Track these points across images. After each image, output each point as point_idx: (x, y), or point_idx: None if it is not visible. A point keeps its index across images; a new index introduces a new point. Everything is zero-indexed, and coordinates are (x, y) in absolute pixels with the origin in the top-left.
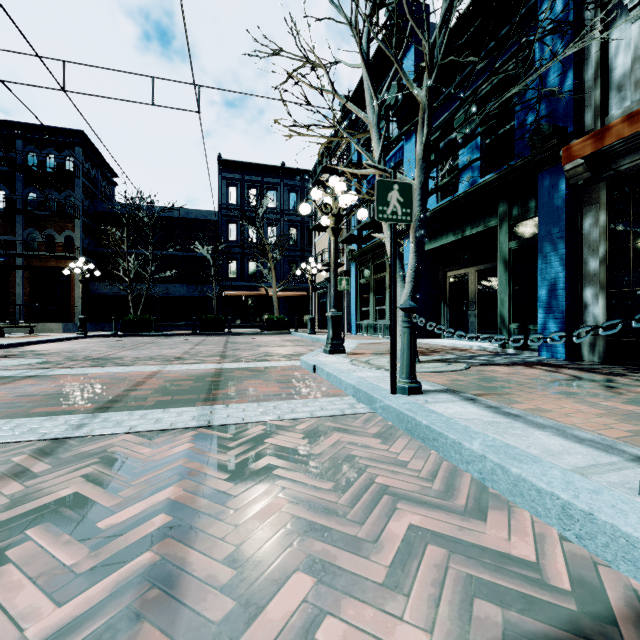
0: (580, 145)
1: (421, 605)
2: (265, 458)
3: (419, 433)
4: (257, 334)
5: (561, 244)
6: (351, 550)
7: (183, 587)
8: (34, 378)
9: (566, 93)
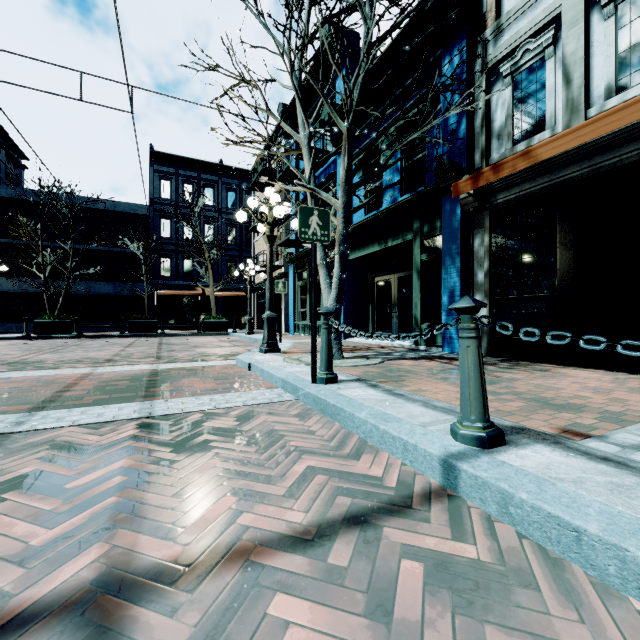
0: (464, 183)
1: (305, 502)
2: (203, 436)
3: (328, 411)
4: (193, 335)
5: (458, 259)
6: (265, 482)
7: (144, 511)
8: None
9: (461, 135)
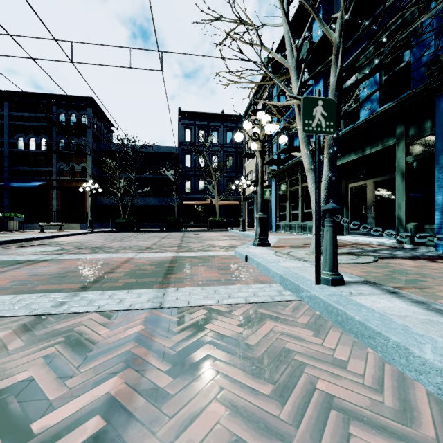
0: None
1: None
2: (204, 347)
3: (351, 327)
4: (204, 231)
5: None
6: None
7: None
8: (48, 261)
9: None
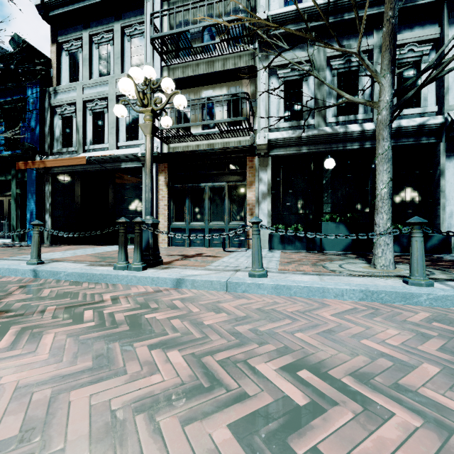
0: (21, 164)
1: None
2: None
3: None
4: None
5: (35, 196)
6: None
7: None
8: None
9: (37, 133)
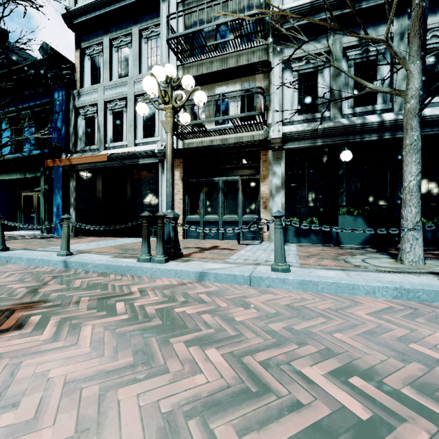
0: (50, 162)
1: None
2: None
3: None
4: None
5: (61, 191)
6: None
7: None
8: None
9: (63, 133)
